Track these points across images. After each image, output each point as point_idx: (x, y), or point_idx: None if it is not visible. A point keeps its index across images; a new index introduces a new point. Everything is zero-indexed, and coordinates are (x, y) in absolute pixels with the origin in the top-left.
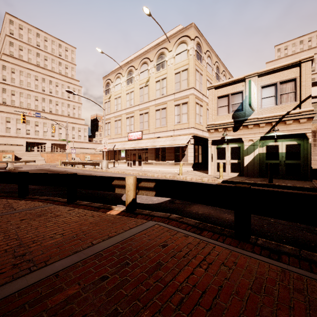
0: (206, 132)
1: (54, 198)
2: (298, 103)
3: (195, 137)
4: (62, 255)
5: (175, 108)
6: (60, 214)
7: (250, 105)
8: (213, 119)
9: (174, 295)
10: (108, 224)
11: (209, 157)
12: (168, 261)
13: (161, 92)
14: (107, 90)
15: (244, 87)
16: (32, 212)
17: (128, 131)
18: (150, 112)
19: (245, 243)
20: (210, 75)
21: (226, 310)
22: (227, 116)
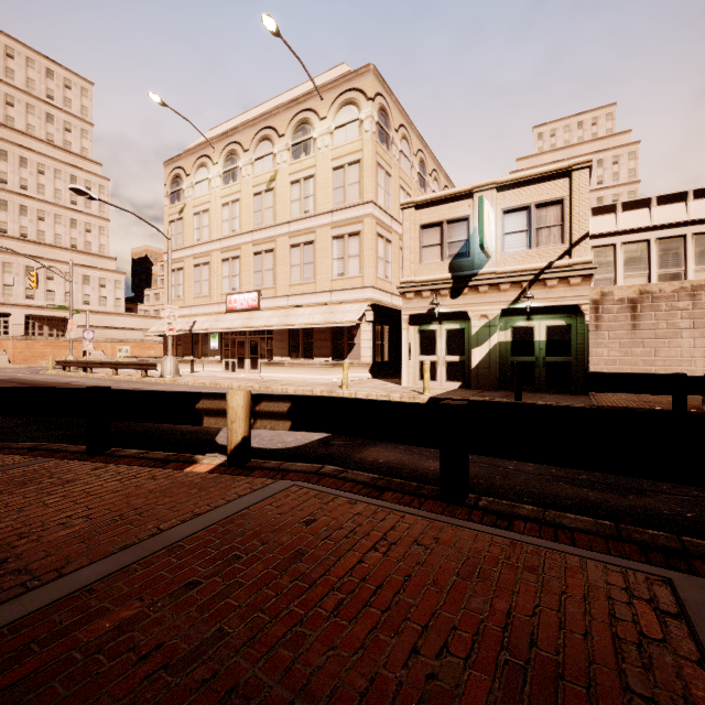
0: (399, 297)
1: (52, 446)
2: (567, 247)
3: (377, 308)
4: (94, 556)
5: (333, 243)
6: (75, 477)
7: (483, 246)
8: (412, 270)
9: (327, 597)
10: (190, 491)
11: (404, 349)
12: (316, 547)
13: (303, 206)
14: (175, 194)
15: (472, 210)
16: (1, 478)
17: (226, 289)
18: (279, 249)
19: (457, 507)
20: (408, 177)
21: (414, 608)
22: (440, 266)
